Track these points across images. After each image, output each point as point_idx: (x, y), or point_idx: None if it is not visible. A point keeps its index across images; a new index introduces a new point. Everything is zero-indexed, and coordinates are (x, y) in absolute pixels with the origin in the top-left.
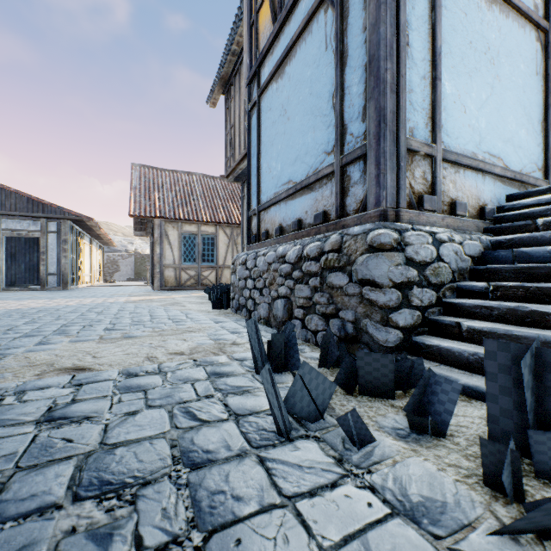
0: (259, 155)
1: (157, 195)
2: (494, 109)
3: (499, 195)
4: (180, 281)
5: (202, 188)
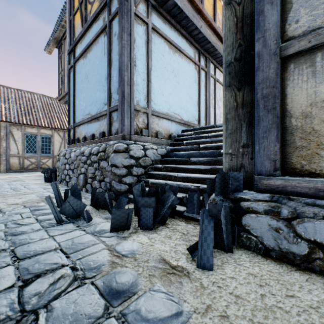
0: (74, 96)
1: (4, 105)
2: (176, 95)
3: (179, 130)
4: (23, 165)
5: (42, 104)
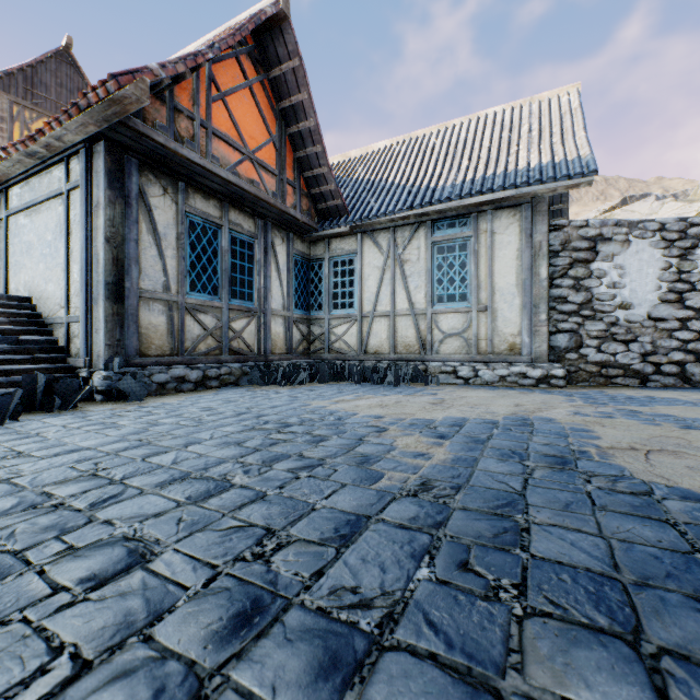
0: None
1: None
2: None
3: None
4: None
5: None
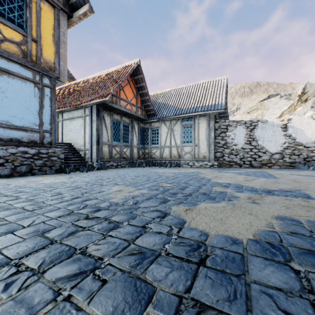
0: None
1: None
2: None
3: None
4: None
5: None
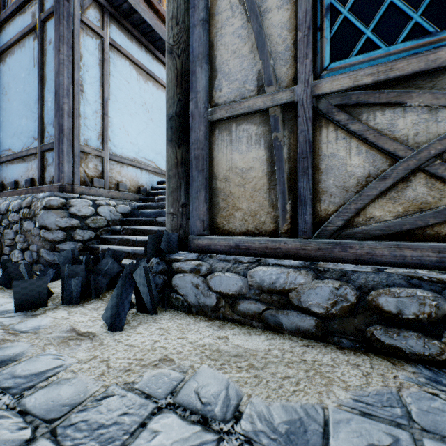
0: None
1: None
2: (149, 136)
3: (153, 181)
4: None
5: None
